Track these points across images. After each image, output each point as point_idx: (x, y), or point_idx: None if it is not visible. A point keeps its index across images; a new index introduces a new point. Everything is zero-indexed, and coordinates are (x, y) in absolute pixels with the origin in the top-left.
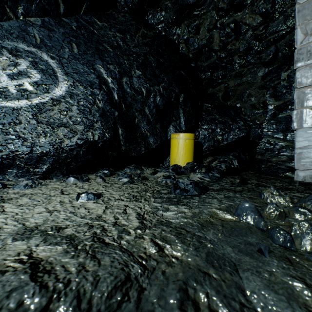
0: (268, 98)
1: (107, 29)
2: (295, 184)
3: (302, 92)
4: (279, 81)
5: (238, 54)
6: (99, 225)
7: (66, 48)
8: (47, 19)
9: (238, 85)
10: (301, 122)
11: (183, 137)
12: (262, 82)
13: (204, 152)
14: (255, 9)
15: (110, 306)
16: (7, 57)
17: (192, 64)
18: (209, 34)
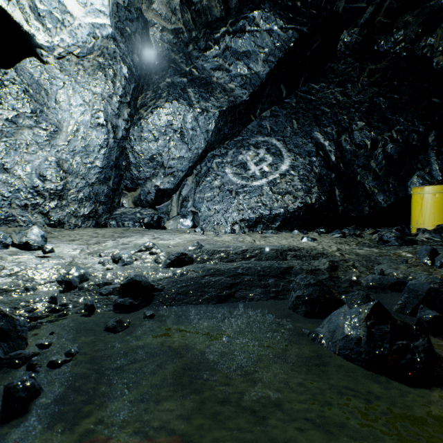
0: None
1: (324, 89)
2: None
3: None
4: None
5: None
6: (314, 247)
7: (287, 127)
8: (273, 108)
9: None
10: None
11: (429, 191)
12: None
13: None
14: None
15: (316, 255)
16: (252, 151)
17: None
18: None
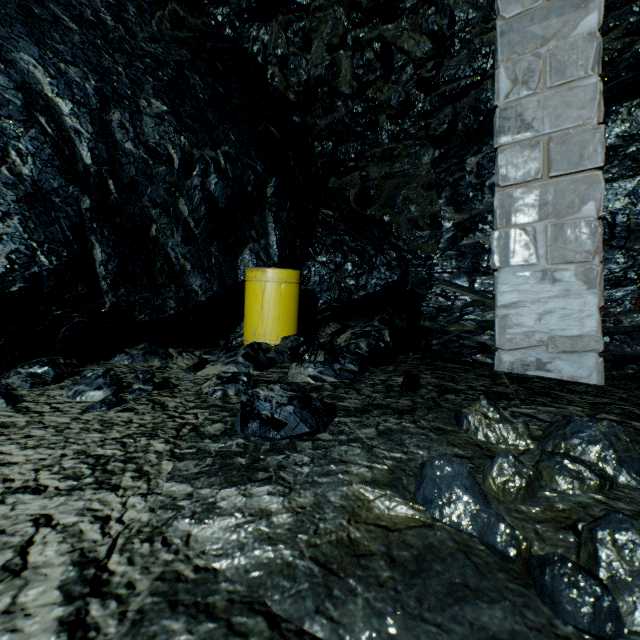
0: (444, 207)
1: None
2: (504, 381)
3: (509, 196)
4: (462, 173)
5: (388, 111)
6: None
7: None
8: None
9: (386, 176)
10: (507, 255)
11: (275, 278)
12: (429, 177)
13: (321, 314)
14: (421, 22)
15: None
16: None
17: (295, 116)
18: (331, 57)
